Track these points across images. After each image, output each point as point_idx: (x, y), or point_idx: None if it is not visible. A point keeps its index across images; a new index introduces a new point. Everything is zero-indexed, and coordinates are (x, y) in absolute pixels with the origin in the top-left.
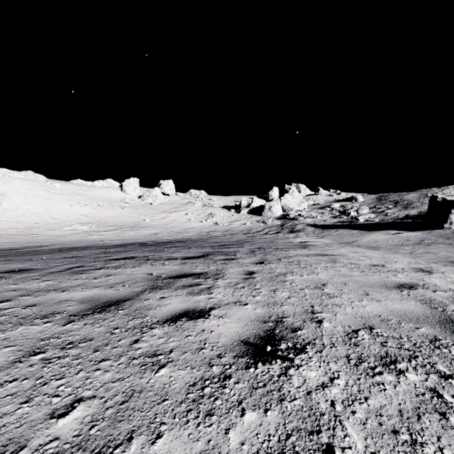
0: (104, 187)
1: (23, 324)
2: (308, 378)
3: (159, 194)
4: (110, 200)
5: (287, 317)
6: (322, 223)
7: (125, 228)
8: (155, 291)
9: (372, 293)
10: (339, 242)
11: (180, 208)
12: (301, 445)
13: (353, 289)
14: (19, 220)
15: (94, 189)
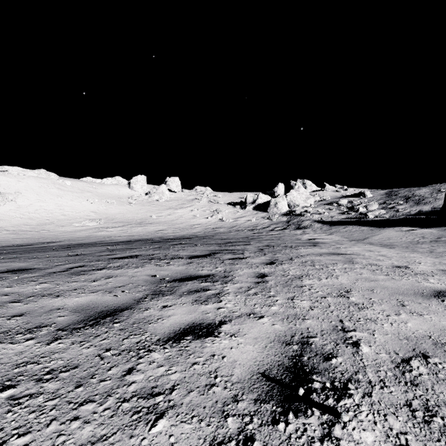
0: (113, 184)
1: (1, 341)
2: (363, 445)
3: (166, 191)
4: (118, 197)
5: (314, 337)
6: (329, 220)
7: (133, 225)
8: (157, 298)
9: (409, 303)
10: (349, 239)
11: (186, 205)
12: None
13: (384, 297)
14: (32, 216)
15: (103, 186)
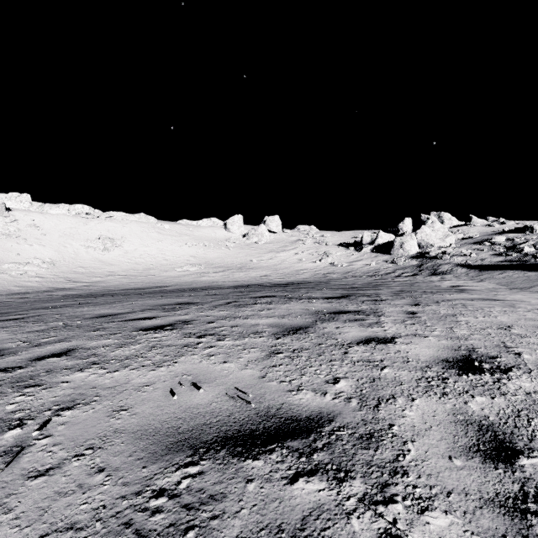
0: (208, 226)
1: (244, 337)
2: (523, 386)
3: (265, 232)
4: (215, 240)
5: (479, 348)
6: (478, 263)
7: (233, 270)
8: (326, 323)
9: None
10: (508, 287)
11: (288, 247)
12: (533, 416)
13: None
14: (138, 261)
15: (199, 228)
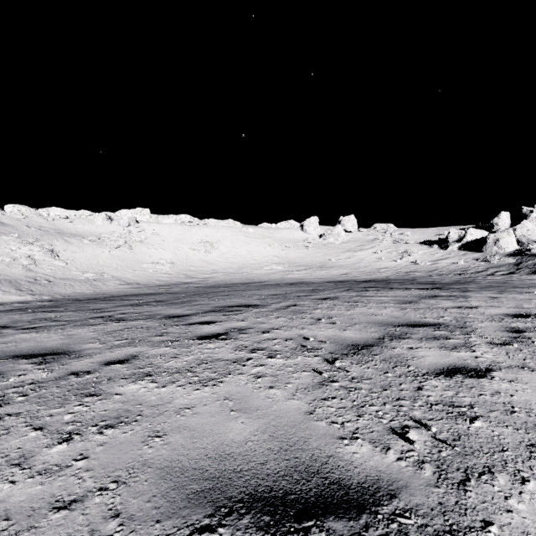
0: (286, 228)
1: (380, 303)
2: None
3: (342, 232)
4: (293, 241)
5: (534, 312)
6: None
7: (314, 268)
8: (428, 300)
9: None
10: None
11: (366, 246)
12: None
13: None
14: (232, 261)
15: (278, 231)
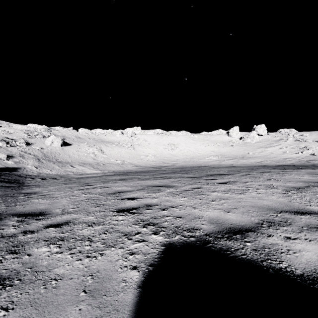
0: (217, 134)
1: (299, 174)
2: None
3: (256, 135)
4: (223, 142)
5: None
6: None
7: (238, 158)
8: None
9: None
10: None
11: (274, 144)
12: None
13: None
14: (186, 154)
15: (212, 136)
